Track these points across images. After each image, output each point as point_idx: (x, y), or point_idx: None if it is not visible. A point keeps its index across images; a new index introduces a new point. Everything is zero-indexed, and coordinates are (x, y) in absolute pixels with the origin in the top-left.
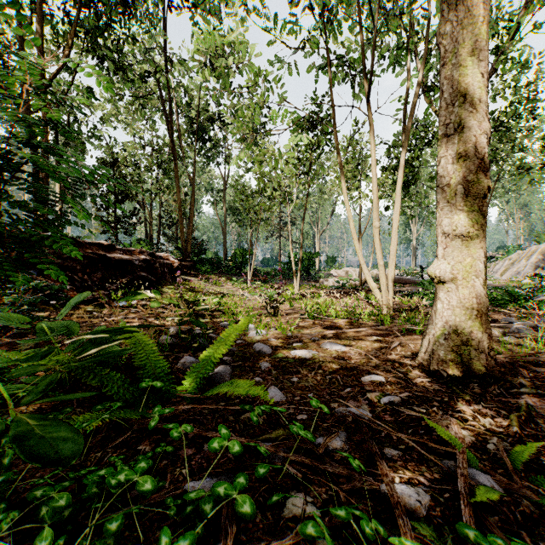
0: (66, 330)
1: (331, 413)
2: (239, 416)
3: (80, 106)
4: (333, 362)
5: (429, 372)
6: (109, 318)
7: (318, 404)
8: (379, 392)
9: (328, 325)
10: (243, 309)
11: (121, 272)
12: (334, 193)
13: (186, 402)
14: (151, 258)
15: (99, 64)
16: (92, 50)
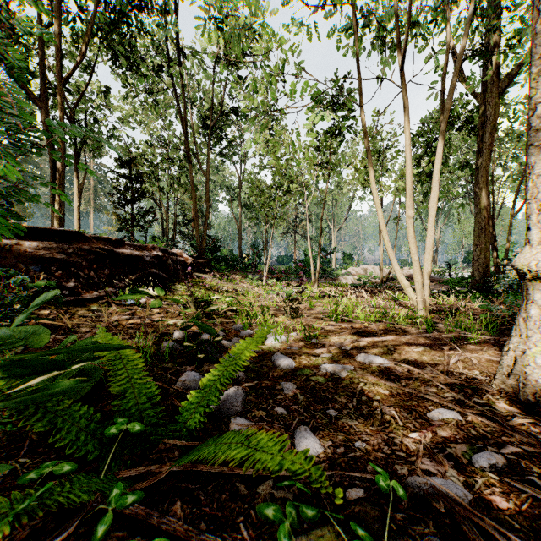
0: (23, 342)
1: (401, 486)
2: (255, 487)
3: (99, 106)
4: (378, 384)
5: (521, 405)
6: (111, 319)
7: (387, 483)
8: (465, 445)
9: (358, 330)
10: (259, 309)
11: (130, 268)
12: (351, 189)
13: (177, 451)
14: (163, 254)
15: (115, 61)
16: (108, 47)
